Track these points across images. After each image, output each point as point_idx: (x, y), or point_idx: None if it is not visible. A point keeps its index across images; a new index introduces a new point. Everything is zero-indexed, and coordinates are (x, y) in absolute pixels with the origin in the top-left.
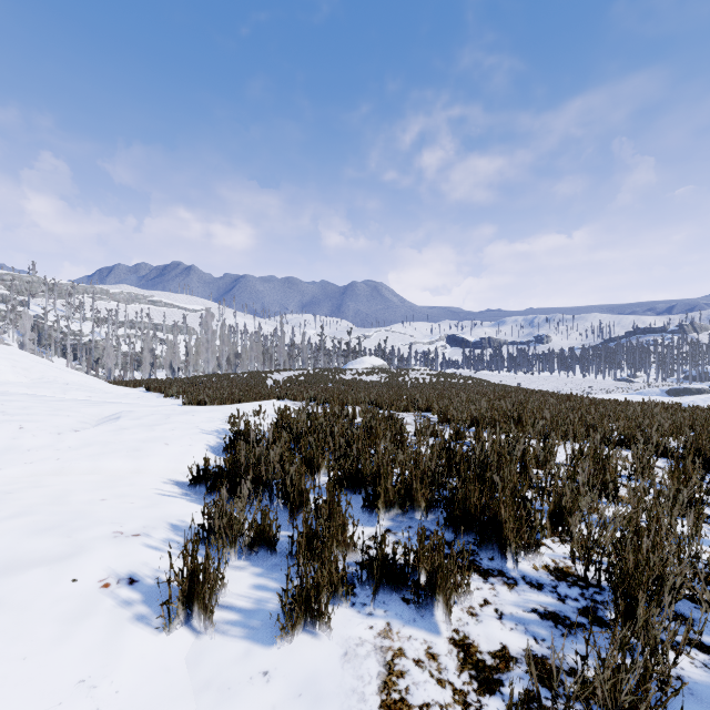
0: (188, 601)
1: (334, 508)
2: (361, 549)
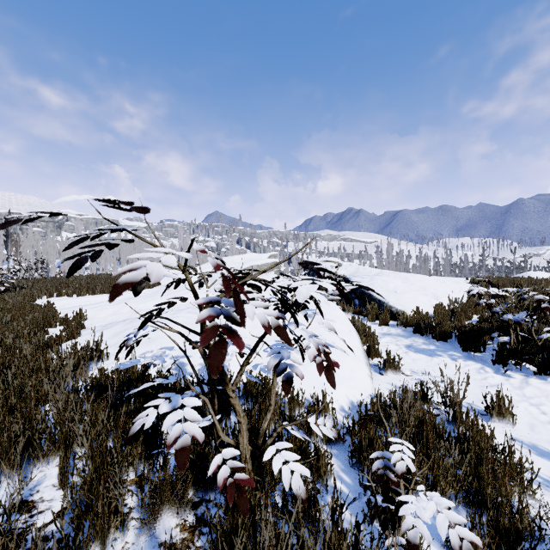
0: (484, 286)
1: (507, 280)
2: (513, 283)
